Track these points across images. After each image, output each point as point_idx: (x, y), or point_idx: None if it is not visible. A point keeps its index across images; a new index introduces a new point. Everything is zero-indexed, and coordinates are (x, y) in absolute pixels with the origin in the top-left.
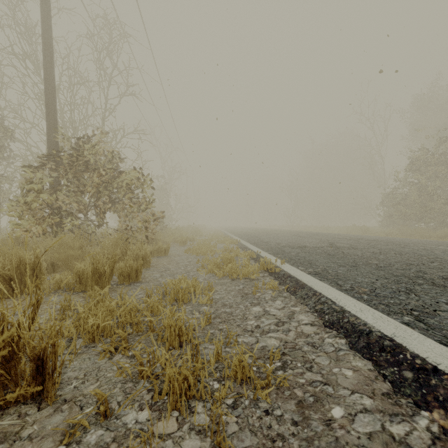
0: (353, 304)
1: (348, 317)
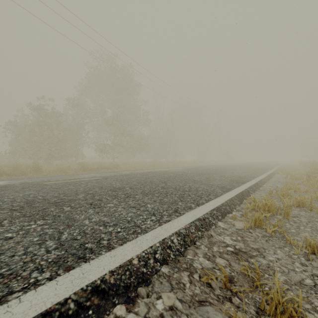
0: None
1: None
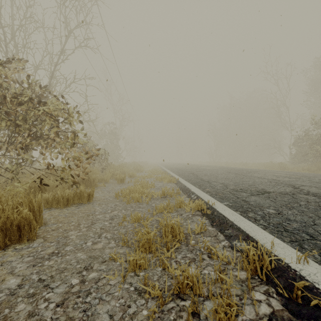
0: None
1: None
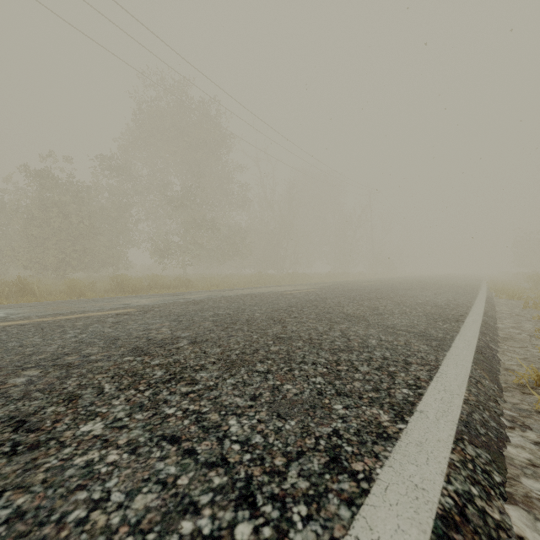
0: None
1: None
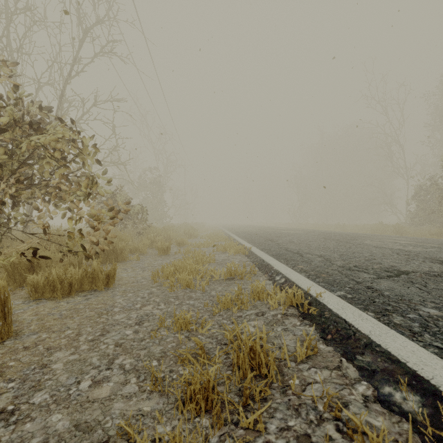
0: None
1: None
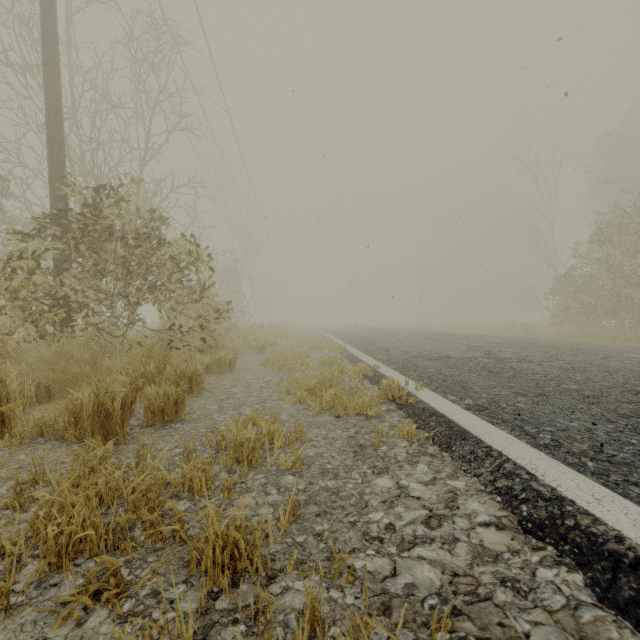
0: (573, 481)
1: (575, 515)
